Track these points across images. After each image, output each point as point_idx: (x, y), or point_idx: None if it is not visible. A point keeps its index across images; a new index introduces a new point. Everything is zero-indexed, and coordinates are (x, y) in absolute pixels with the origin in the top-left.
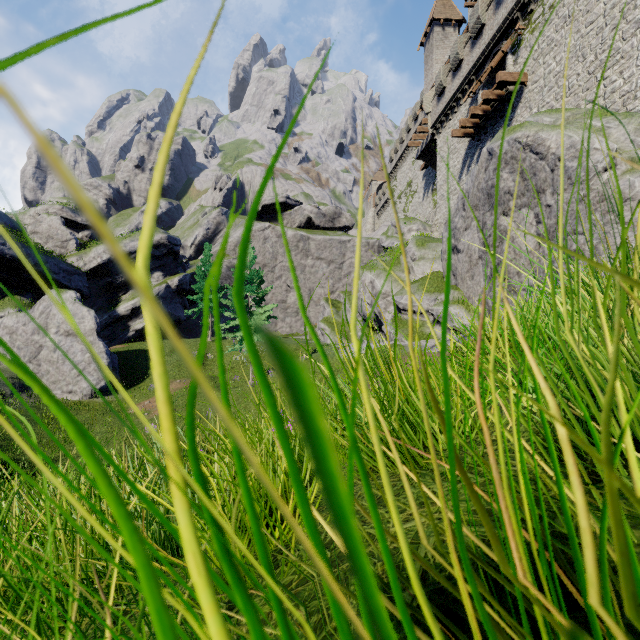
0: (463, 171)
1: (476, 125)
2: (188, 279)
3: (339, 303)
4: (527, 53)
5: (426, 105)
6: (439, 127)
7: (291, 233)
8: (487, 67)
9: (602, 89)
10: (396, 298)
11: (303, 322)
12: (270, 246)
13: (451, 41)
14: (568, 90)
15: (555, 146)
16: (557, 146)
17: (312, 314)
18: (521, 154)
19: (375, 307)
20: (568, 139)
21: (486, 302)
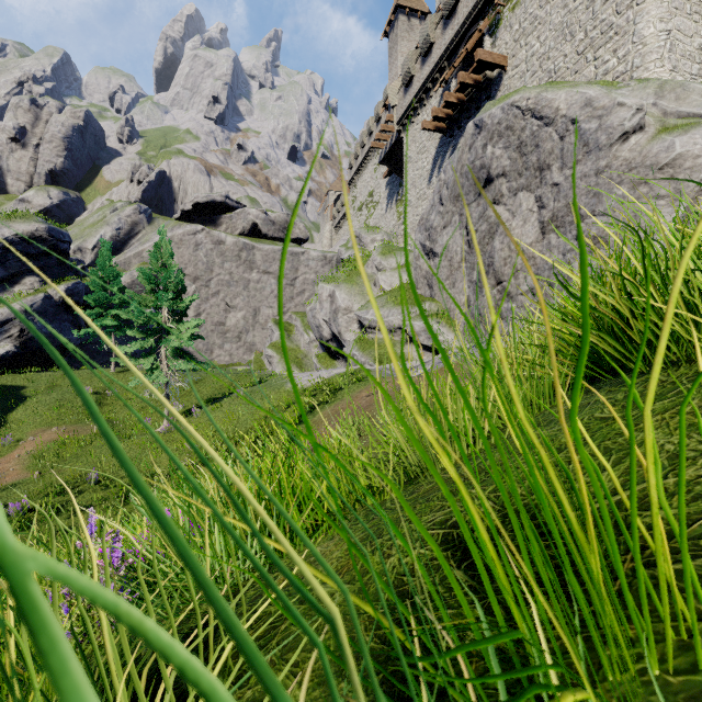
0: (433, 172)
1: (449, 117)
2: (82, 289)
3: (291, 326)
4: (507, 34)
5: (392, 97)
6: (406, 123)
7: (231, 240)
8: (462, 50)
9: (593, 71)
10: (360, 313)
11: (247, 349)
12: (204, 254)
13: (417, 35)
14: (554, 74)
15: (565, 106)
16: (568, 106)
17: (258, 339)
18: (519, 122)
19: (334, 326)
20: (582, 97)
21: (472, 314)
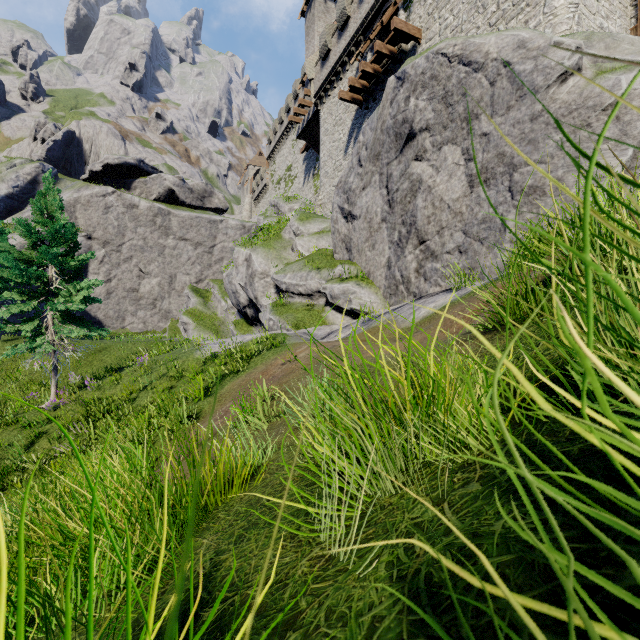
0: (349, 144)
1: (365, 88)
2: None
3: (208, 293)
4: (421, 8)
5: (309, 70)
6: (323, 96)
7: (145, 204)
8: (377, 23)
9: None
10: (277, 276)
11: (162, 316)
12: (115, 218)
13: (333, 17)
14: None
15: (496, 50)
16: (499, 49)
17: (174, 306)
18: (445, 70)
19: (251, 291)
20: (514, 39)
21: (393, 275)
